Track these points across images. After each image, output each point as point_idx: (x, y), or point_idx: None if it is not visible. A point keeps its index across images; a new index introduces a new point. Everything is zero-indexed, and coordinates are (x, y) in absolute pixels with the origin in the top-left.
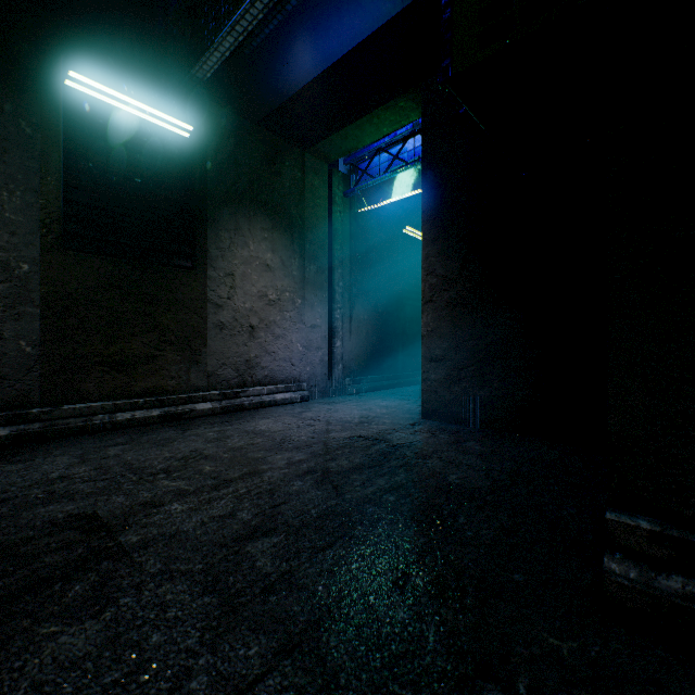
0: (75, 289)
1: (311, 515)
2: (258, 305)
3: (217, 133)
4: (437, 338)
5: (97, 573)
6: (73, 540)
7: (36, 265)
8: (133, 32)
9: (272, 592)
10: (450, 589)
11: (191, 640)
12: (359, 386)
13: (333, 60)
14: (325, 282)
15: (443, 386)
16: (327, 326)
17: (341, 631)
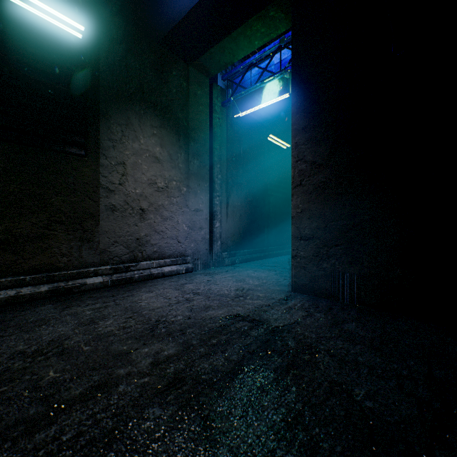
0: None
1: None
2: (148, 191)
3: (109, 37)
4: (306, 218)
5: None
6: None
7: None
8: None
9: None
10: None
11: None
12: (234, 258)
13: None
14: (206, 174)
15: (312, 262)
16: (208, 210)
17: None
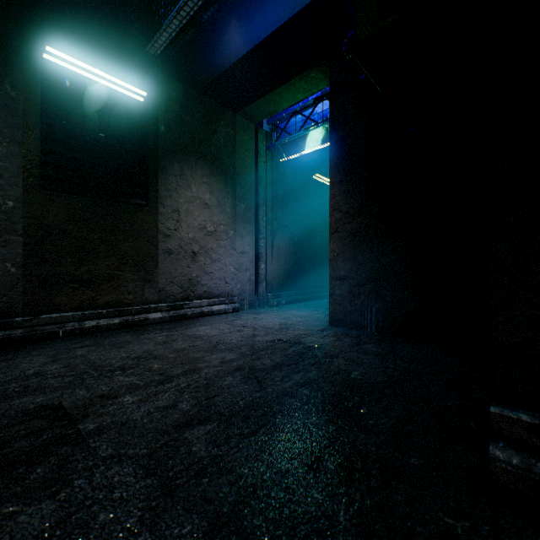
0: (51, 221)
1: (239, 405)
2: (199, 235)
3: (166, 98)
4: (341, 261)
5: (57, 457)
6: (40, 427)
7: (19, 202)
8: (100, 19)
9: (204, 474)
10: (356, 471)
11: (133, 519)
12: (279, 299)
13: (259, 40)
14: (252, 218)
15: (346, 299)
16: (253, 252)
17: (263, 511)
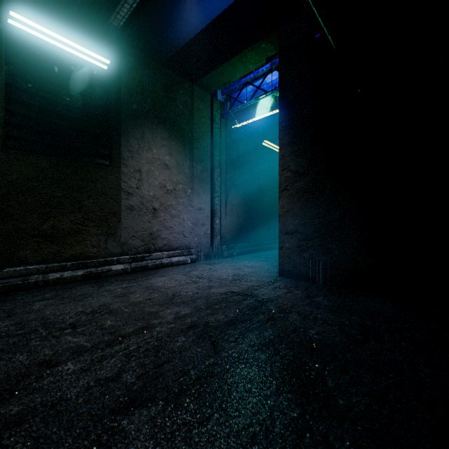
0: (15, 179)
1: (190, 377)
2: (159, 193)
3: (128, 66)
4: (290, 217)
5: None
6: None
7: None
8: (72, 1)
9: None
10: None
11: None
12: (232, 251)
13: (214, 17)
14: (208, 178)
15: (295, 252)
16: (209, 209)
17: None
